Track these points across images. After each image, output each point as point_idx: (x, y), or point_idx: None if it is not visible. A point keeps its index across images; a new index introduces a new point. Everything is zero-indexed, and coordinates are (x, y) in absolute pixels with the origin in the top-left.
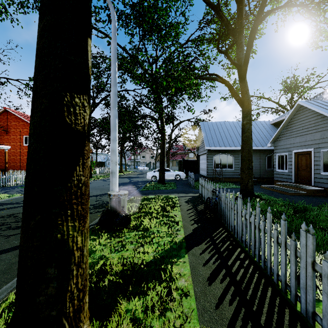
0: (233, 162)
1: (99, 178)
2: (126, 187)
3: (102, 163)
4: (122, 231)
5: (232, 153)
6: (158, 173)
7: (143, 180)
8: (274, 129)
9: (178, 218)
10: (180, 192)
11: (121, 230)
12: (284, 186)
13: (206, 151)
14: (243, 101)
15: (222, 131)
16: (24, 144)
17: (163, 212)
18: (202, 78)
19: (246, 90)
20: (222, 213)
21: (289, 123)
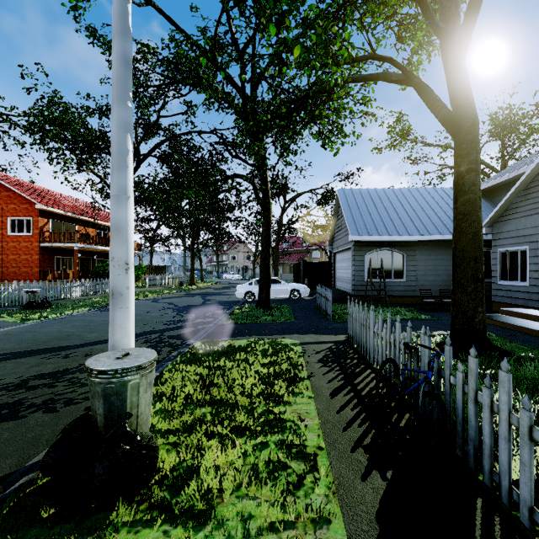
0: (405, 266)
1: (147, 296)
2: (193, 316)
3: (161, 268)
4: (110, 520)
5: (402, 248)
6: (257, 287)
7: (230, 300)
8: (482, 203)
9: (312, 432)
10: (303, 330)
11: (115, 506)
12: (528, 316)
13: (350, 244)
14: (457, 118)
15: (380, 207)
16: (9, 232)
17: (266, 404)
18: (354, 78)
19: (467, 92)
20: (451, 423)
21: (533, 184)
